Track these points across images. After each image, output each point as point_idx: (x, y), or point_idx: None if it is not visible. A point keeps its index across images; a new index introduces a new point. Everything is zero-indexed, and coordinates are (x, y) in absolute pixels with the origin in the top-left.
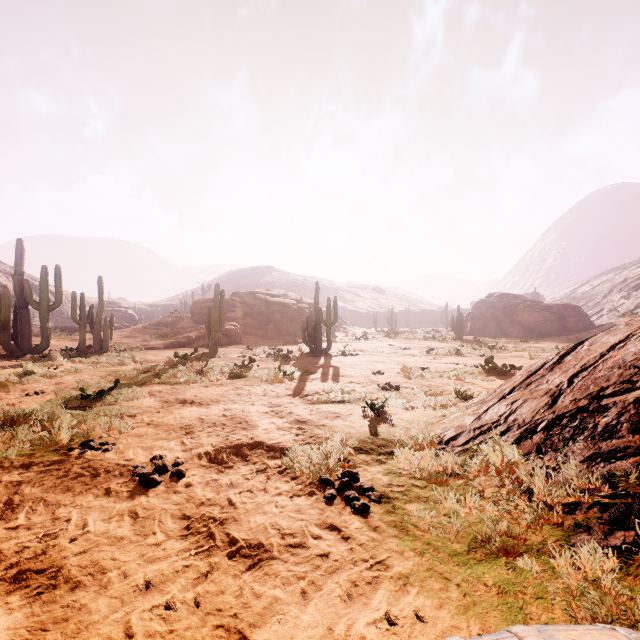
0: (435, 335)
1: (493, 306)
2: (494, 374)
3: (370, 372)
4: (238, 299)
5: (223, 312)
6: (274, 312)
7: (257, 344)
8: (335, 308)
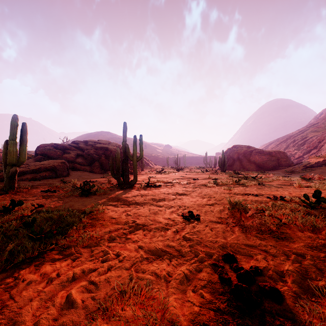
0: (204, 169)
1: (237, 152)
2: (325, 212)
3: (180, 214)
4: (74, 145)
5: (24, 146)
6: (100, 154)
7: (80, 177)
8: (140, 145)
